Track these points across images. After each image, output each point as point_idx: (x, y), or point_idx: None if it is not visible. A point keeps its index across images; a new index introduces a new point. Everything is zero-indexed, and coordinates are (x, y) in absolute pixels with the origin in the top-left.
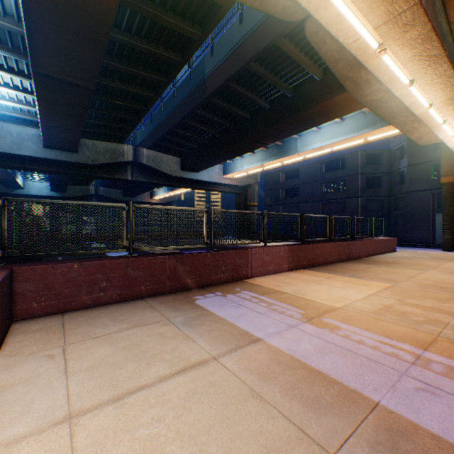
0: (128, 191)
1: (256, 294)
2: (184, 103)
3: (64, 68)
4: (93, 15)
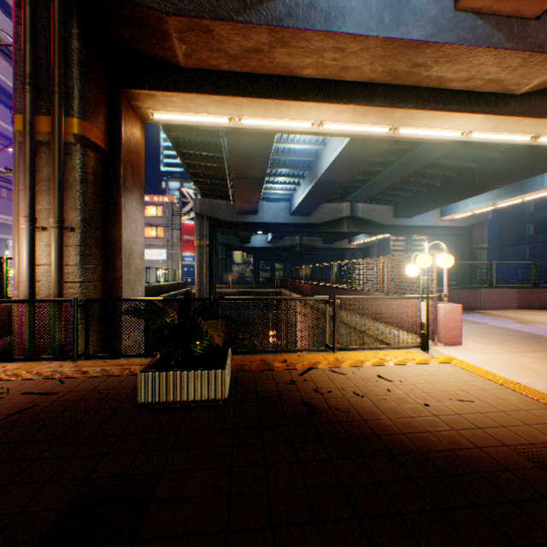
0: (329, 239)
1: (483, 315)
2: (404, 164)
3: (336, 176)
4: (368, 155)
